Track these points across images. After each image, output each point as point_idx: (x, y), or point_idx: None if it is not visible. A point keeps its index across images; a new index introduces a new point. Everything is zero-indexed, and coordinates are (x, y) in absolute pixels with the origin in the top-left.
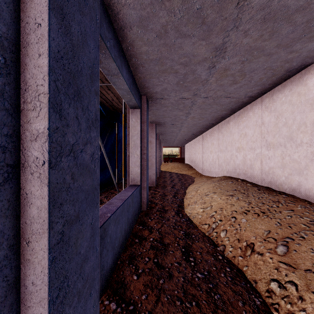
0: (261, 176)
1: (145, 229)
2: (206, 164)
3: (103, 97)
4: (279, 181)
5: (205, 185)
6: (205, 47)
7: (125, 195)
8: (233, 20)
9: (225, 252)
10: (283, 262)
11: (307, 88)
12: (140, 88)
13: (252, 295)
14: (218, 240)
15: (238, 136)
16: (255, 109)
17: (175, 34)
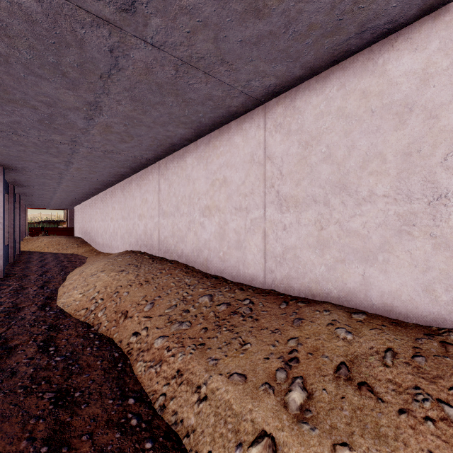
0: (159, 247)
1: None
2: (106, 237)
3: None
4: (171, 250)
5: (95, 264)
6: (74, 97)
7: None
8: (101, 88)
9: (100, 329)
10: (146, 316)
11: (187, 164)
12: None
13: (114, 352)
14: (95, 320)
15: (140, 201)
16: (154, 173)
17: (25, 69)
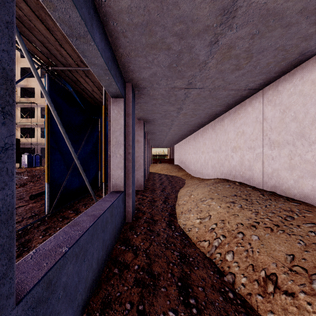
0: (263, 179)
1: (129, 251)
2: (198, 165)
3: (81, 86)
4: (286, 185)
5: (199, 188)
6: (210, 6)
7: (101, 208)
8: None
9: (236, 286)
10: None
11: None
12: (123, 72)
13: None
14: (224, 265)
15: (234, 134)
16: (255, 103)
17: None
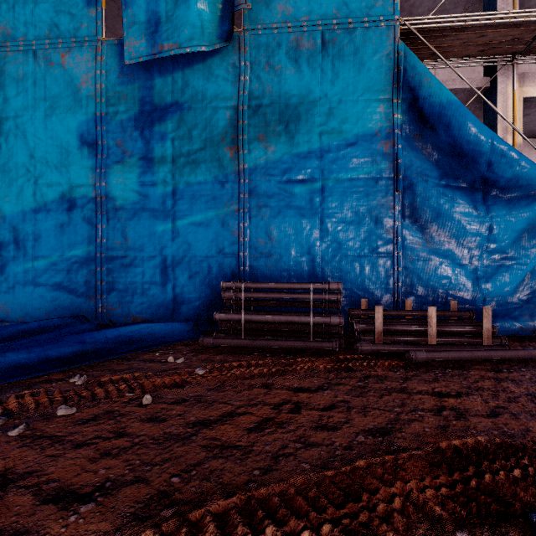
0: None
1: None
2: None
3: None
4: None
5: None
6: None
7: None
8: None
9: None
10: None
11: None
12: None
13: None
14: None
15: None
16: None
17: None
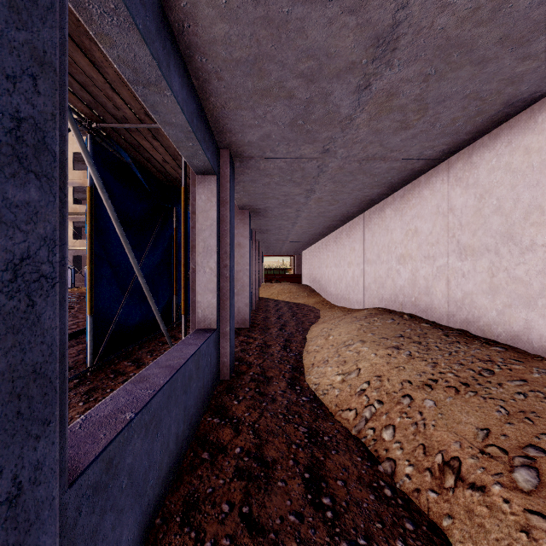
0: (448, 310)
1: (226, 426)
2: (341, 286)
3: (144, 154)
4: (486, 319)
5: (342, 325)
6: (355, 33)
7: (181, 355)
8: None
9: (398, 479)
10: (536, 512)
11: (545, 137)
12: (216, 132)
13: None
14: (379, 447)
15: (402, 234)
16: (435, 183)
17: None
